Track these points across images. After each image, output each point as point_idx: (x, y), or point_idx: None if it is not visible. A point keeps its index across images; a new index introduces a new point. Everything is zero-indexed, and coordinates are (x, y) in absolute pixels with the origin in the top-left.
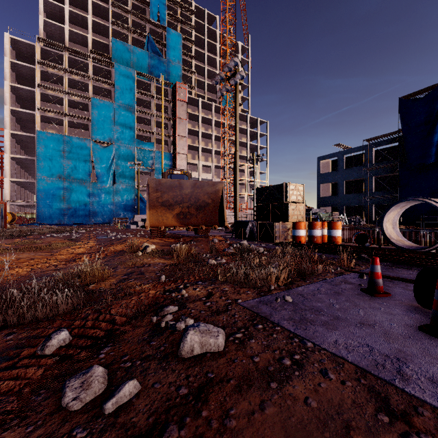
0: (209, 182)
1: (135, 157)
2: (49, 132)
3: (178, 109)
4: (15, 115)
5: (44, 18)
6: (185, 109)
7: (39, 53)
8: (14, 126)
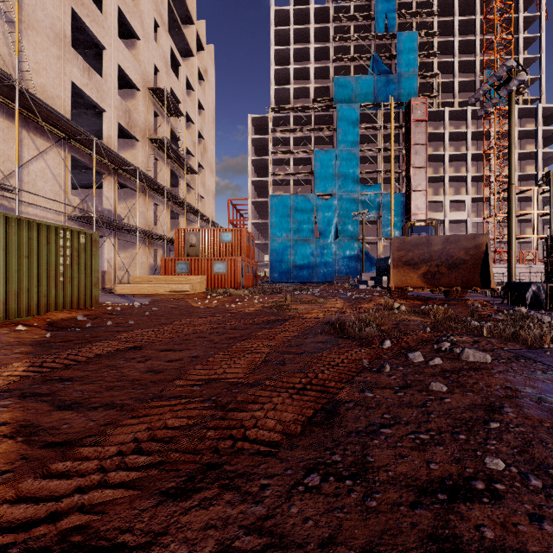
0: (467, 235)
1: (359, 205)
2: (279, 194)
3: (414, 134)
4: (254, 184)
5: (274, 87)
6: (424, 130)
7: (271, 122)
8: (253, 195)
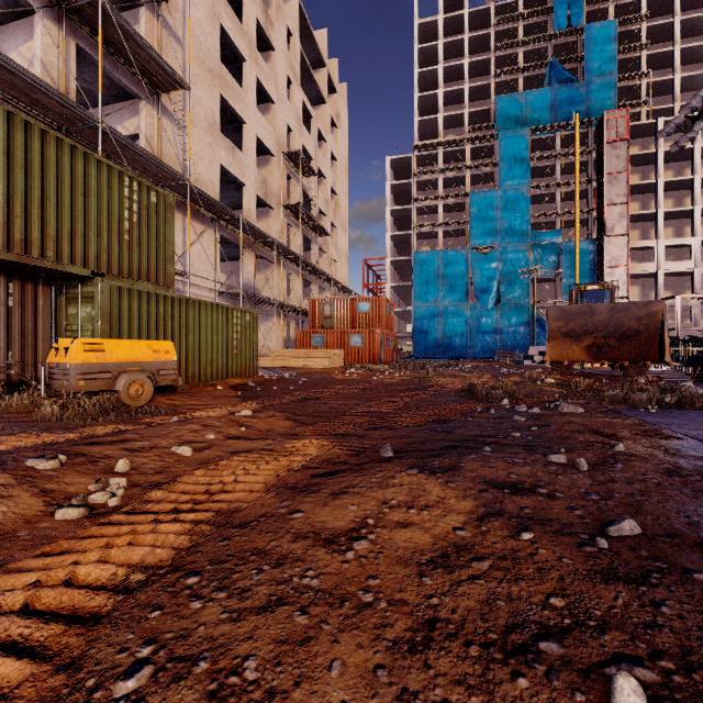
0: (637, 303)
1: (529, 259)
2: (424, 251)
3: (609, 159)
4: (393, 240)
5: (418, 119)
6: (624, 152)
7: (414, 163)
8: (393, 252)
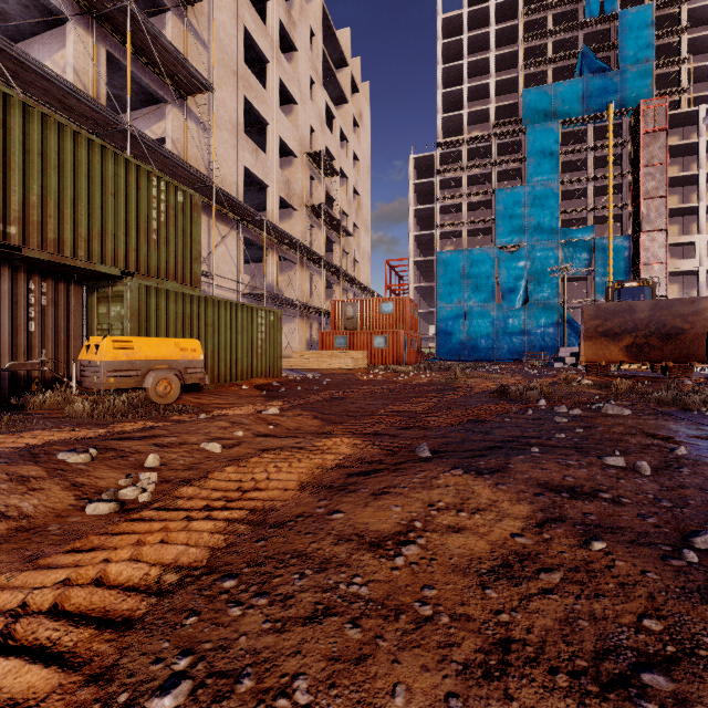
0: (683, 299)
1: (559, 257)
2: (448, 250)
3: (645, 151)
4: (416, 240)
5: (442, 116)
6: (662, 143)
7: (438, 161)
8: (416, 252)
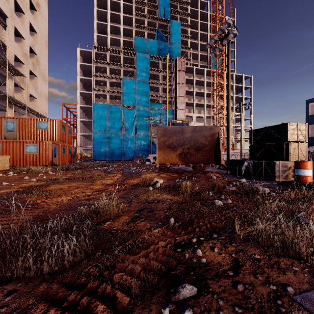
0: (207, 127)
1: (149, 115)
2: (99, 103)
3: (178, 77)
4: (82, 95)
5: (97, 34)
6: (183, 76)
7: (94, 56)
8: (82, 102)
